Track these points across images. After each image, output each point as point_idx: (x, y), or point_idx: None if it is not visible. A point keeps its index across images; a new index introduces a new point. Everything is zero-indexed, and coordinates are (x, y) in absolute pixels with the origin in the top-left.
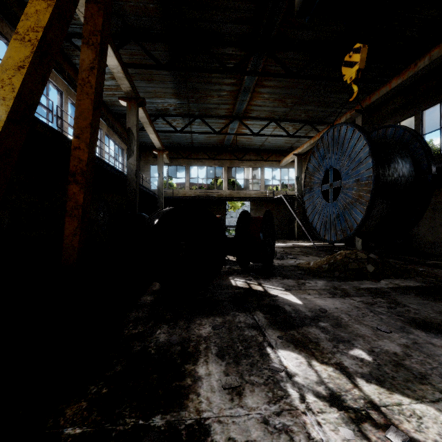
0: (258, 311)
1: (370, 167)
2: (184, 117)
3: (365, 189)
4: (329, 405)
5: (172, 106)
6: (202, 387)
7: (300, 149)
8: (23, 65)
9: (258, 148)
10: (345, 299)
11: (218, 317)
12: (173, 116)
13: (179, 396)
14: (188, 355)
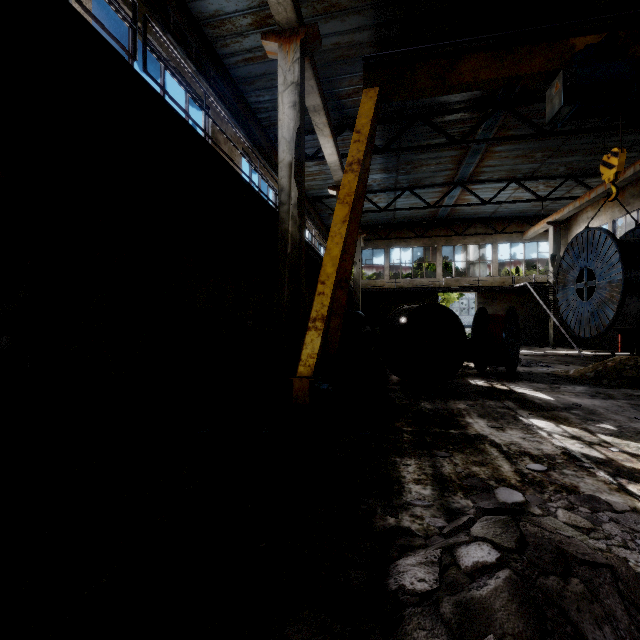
0: (507, 401)
1: (620, 272)
2: (389, 191)
3: (616, 290)
4: (569, 438)
5: (376, 181)
6: (474, 425)
7: (557, 215)
8: (345, 220)
9: (488, 217)
10: (607, 400)
11: (469, 401)
12: (376, 192)
13: (461, 426)
14: (455, 414)
